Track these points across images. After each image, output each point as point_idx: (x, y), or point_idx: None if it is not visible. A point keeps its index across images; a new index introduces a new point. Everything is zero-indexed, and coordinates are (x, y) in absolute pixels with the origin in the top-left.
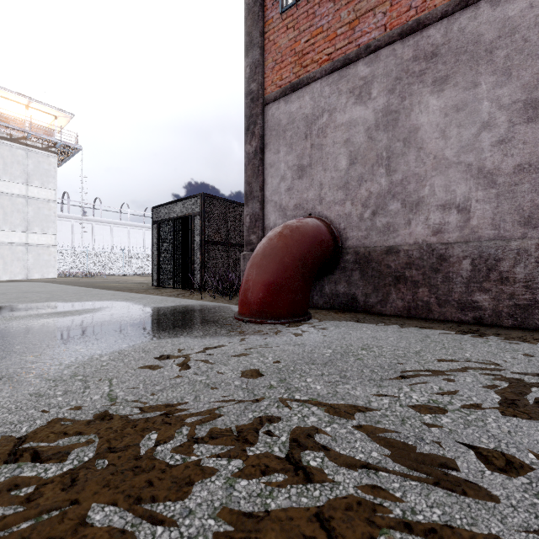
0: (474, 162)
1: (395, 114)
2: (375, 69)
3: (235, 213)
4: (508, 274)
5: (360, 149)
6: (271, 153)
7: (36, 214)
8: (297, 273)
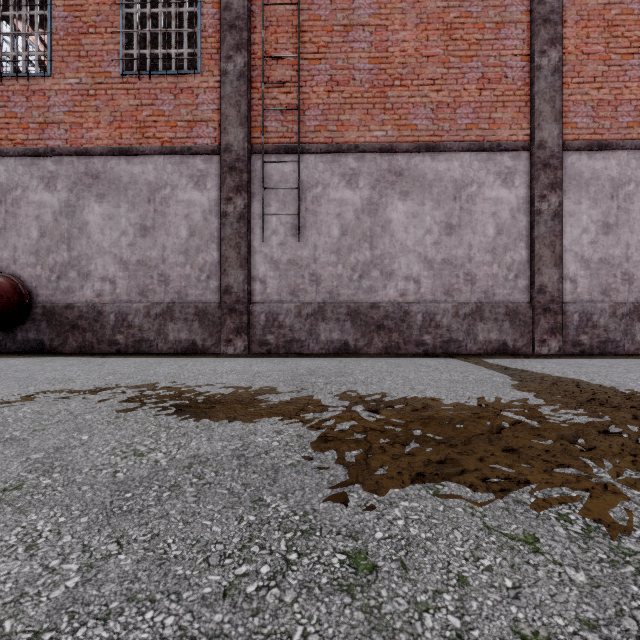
0: (118, 254)
1: (74, 208)
2: (60, 169)
3: None
4: (132, 323)
5: (48, 226)
6: None
7: None
8: None
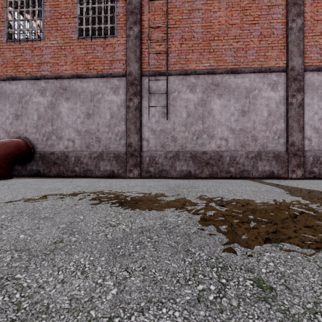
0: (76, 127)
1: (54, 104)
2: (47, 86)
3: None
4: (82, 161)
5: (42, 114)
6: (1, 105)
7: None
8: (2, 161)
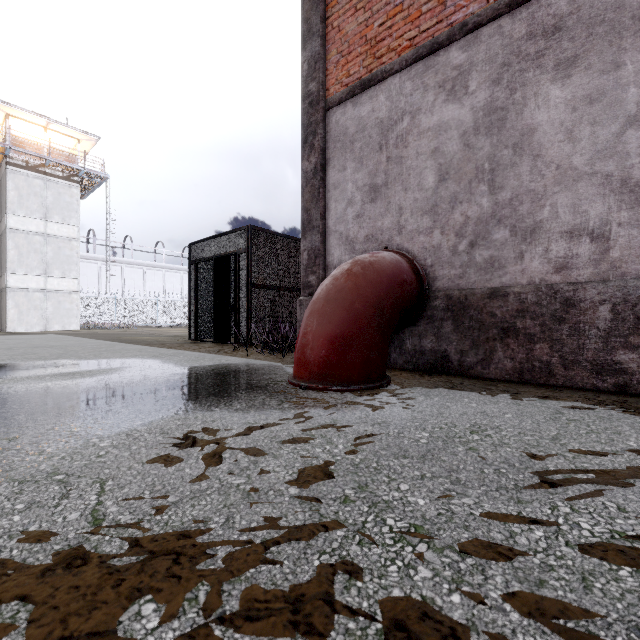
0: (615, 172)
1: (501, 111)
2: (473, 54)
3: (289, 250)
4: None
5: (452, 161)
6: (335, 171)
7: (56, 254)
8: (372, 323)
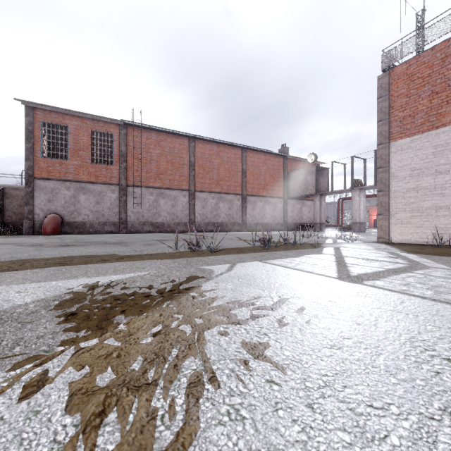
0: (90, 208)
1: (76, 196)
2: (71, 185)
3: None
4: (94, 226)
5: (68, 200)
6: (37, 193)
7: None
8: (59, 226)
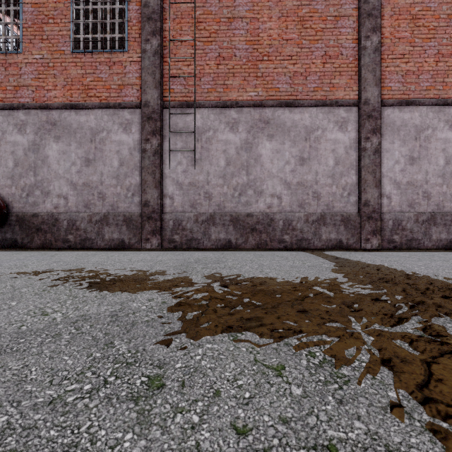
0: (70, 178)
1: (38, 146)
2: (28, 118)
3: None
4: (79, 227)
5: (20, 159)
6: None
7: None
8: None
